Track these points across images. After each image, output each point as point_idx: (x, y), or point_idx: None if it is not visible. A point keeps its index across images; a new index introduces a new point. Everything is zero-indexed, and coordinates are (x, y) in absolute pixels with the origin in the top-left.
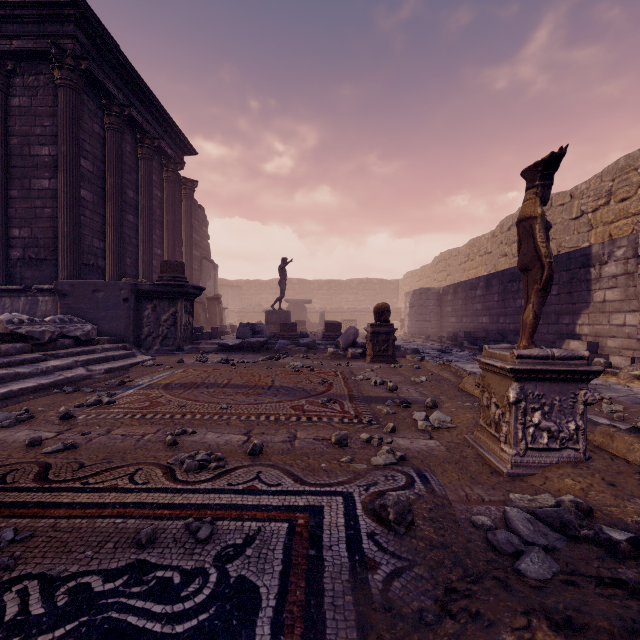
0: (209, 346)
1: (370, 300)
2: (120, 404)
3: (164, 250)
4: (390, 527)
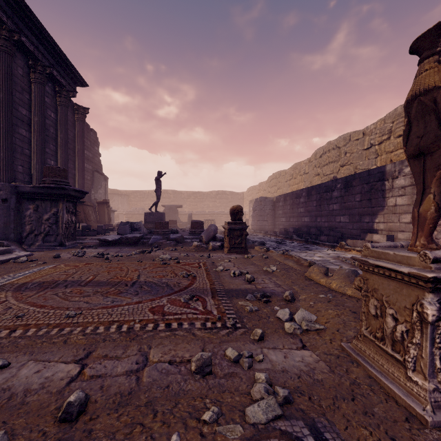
0: (93, 241)
1: (224, 206)
2: None
3: (57, 162)
4: None
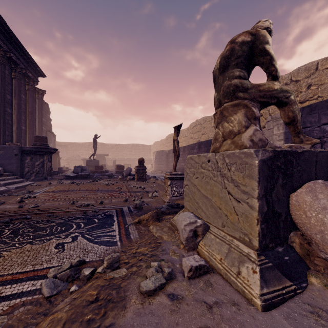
0: (58, 177)
1: (138, 154)
2: (39, 197)
3: (26, 127)
4: (137, 208)
